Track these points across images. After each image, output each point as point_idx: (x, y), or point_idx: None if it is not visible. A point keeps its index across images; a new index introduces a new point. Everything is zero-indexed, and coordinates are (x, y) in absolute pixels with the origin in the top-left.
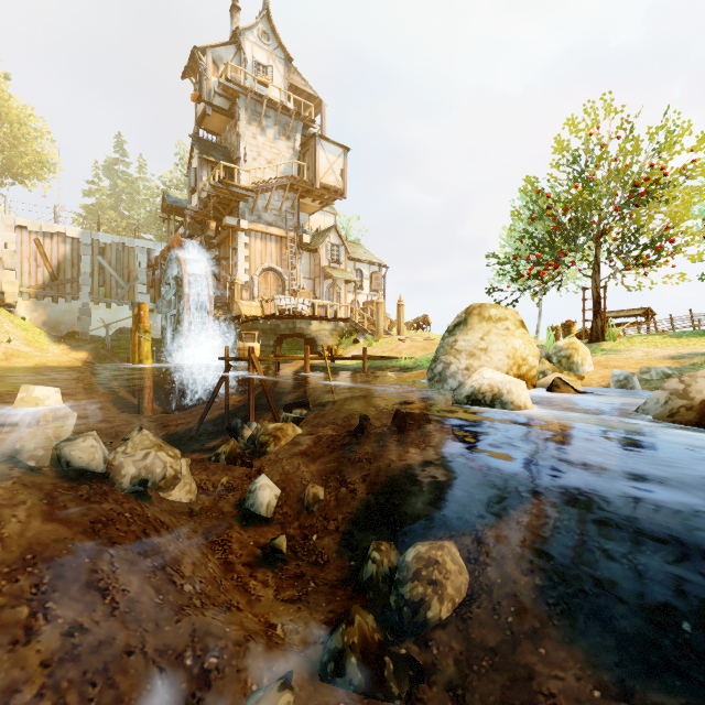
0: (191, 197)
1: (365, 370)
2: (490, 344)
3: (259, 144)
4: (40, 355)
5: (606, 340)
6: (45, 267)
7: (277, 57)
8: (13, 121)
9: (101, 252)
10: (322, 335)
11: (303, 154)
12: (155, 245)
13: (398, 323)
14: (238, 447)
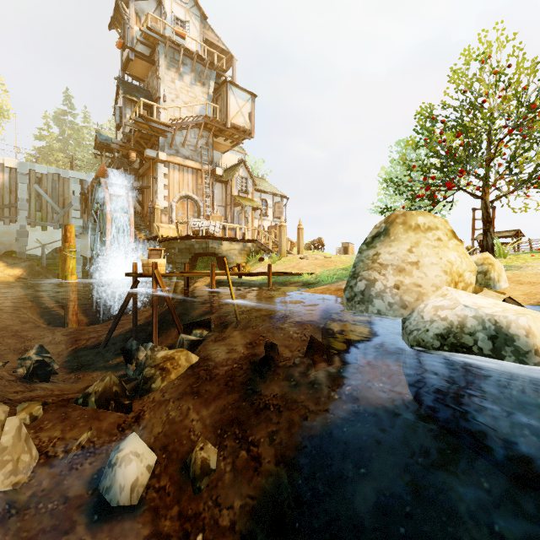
0: (117, 133)
1: (270, 285)
2: (421, 257)
3: (177, 88)
4: None
5: (496, 257)
6: None
7: (193, 15)
8: None
9: (38, 181)
10: (232, 254)
11: (216, 99)
12: (88, 176)
13: (298, 244)
14: (115, 384)
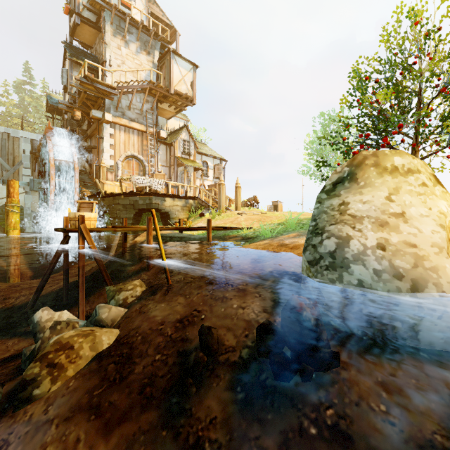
0: (64, 95)
1: (209, 240)
2: (405, 206)
3: (123, 54)
4: None
5: None
6: None
7: None
8: None
9: None
10: (174, 210)
11: (160, 67)
12: (39, 136)
13: (235, 201)
14: None
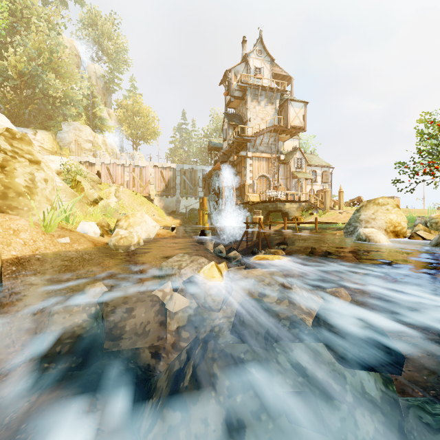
0: (223, 143)
1: (316, 229)
2: (377, 216)
3: (257, 111)
4: (164, 221)
5: None
6: (163, 182)
7: (266, 61)
8: (144, 115)
9: (184, 173)
10: (291, 210)
11: (280, 111)
12: (206, 167)
13: (339, 202)
14: None
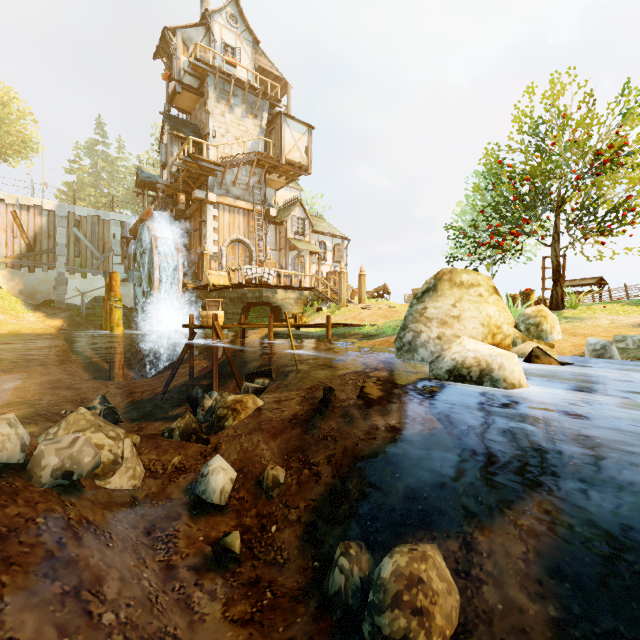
0: (162, 172)
1: (328, 337)
2: (463, 311)
3: (227, 122)
4: (14, 322)
5: (566, 308)
6: (22, 238)
7: (244, 40)
8: None
9: (77, 225)
10: (287, 303)
11: (269, 132)
12: (129, 218)
13: (359, 292)
14: (194, 422)
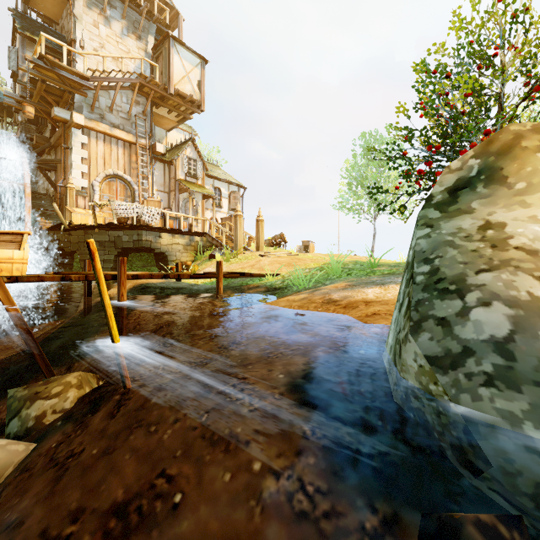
0: (14, 86)
1: (219, 292)
2: None
3: (102, 35)
4: None
5: None
6: None
7: None
8: None
9: None
10: (174, 250)
11: (156, 58)
12: None
13: (257, 238)
14: None
